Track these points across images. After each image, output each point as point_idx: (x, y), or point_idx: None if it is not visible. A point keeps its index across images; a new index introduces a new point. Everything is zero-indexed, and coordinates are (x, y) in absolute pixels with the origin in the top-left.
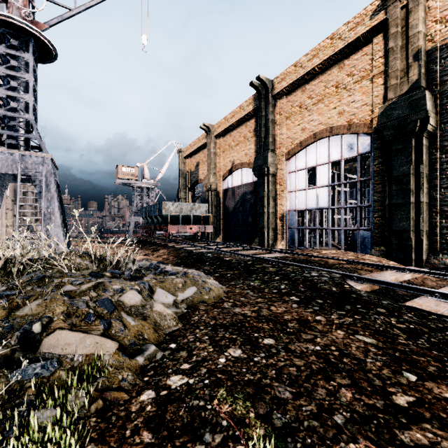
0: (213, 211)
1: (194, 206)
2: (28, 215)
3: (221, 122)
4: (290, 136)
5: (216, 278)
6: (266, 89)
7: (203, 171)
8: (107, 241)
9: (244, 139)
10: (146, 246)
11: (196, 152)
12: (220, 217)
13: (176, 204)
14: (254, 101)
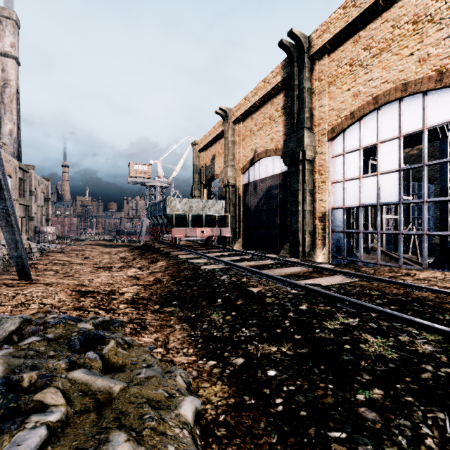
0: (231, 210)
1: (208, 204)
2: (36, 216)
3: (241, 103)
4: (334, 107)
5: (238, 414)
6: (300, 48)
7: (219, 164)
8: (116, 244)
9: (269, 121)
10: (147, 253)
11: (211, 143)
12: (239, 217)
13: (184, 201)
14: (283, 69)
